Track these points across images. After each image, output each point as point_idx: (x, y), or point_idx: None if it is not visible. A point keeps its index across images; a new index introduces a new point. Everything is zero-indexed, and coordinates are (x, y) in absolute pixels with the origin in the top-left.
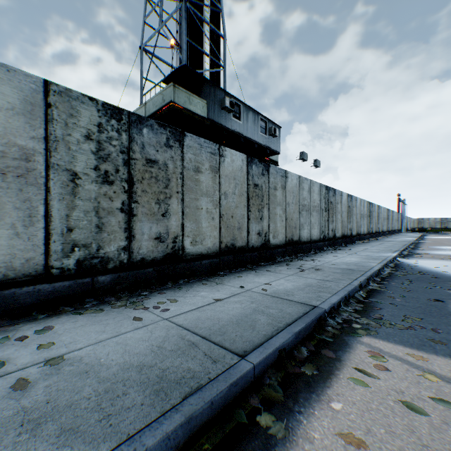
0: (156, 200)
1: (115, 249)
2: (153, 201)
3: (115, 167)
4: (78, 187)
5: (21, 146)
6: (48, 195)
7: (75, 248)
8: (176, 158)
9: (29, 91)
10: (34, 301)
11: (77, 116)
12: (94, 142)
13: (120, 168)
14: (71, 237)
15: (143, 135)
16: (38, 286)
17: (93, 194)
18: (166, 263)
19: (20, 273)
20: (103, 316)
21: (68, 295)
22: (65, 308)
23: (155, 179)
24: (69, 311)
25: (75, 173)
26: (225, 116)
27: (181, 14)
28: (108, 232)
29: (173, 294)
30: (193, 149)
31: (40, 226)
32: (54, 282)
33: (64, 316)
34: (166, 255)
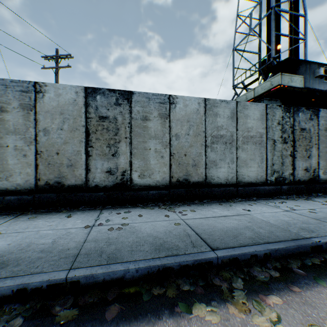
0: (304, 149)
1: (287, 174)
2: (303, 150)
3: (287, 135)
4: (275, 146)
5: (259, 132)
6: (266, 150)
7: (274, 172)
8: (314, 125)
9: (261, 110)
10: (263, 192)
11: (274, 115)
12: (280, 125)
13: (289, 135)
14: (272, 168)
15: (298, 117)
16: (264, 187)
17: (279, 149)
18: (309, 183)
19: (259, 181)
20: (299, 202)
21: (272, 192)
22: (274, 197)
23: (304, 138)
24: (279, 198)
25: (274, 140)
26: (317, 82)
27: (260, 13)
28: (285, 166)
29: (323, 199)
30: (323, 118)
31: (264, 163)
32: (268, 186)
33: (278, 200)
34: (309, 179)
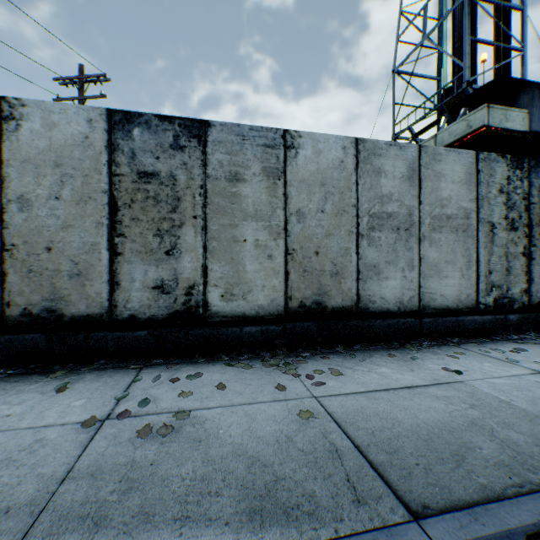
0: None
1: (517, 291)
2: None
3: (517, 214)
4: (493, 236)
5: (463, 208)
6: (476, 244)
7: (491, 288)
8: None
9: (467, 164)
10: (471, 328)
11: (492, 175)
12: (503, 194)
13: (521, 214)
14: (489, 279)
15: (538, 178)
16: (473, 316)
17: (502, 241)
18: None
19: (462, 305)
20: None
21: (489, 327)
22: (493, 337)
23: None
24: (504, 340)
25: (491, 224)
26: None
27: (440, 8)
28: (512, 275)
29: None
30: None
31: (472, 269)
32: (481, 315)
33: (504, 343)
34: None
